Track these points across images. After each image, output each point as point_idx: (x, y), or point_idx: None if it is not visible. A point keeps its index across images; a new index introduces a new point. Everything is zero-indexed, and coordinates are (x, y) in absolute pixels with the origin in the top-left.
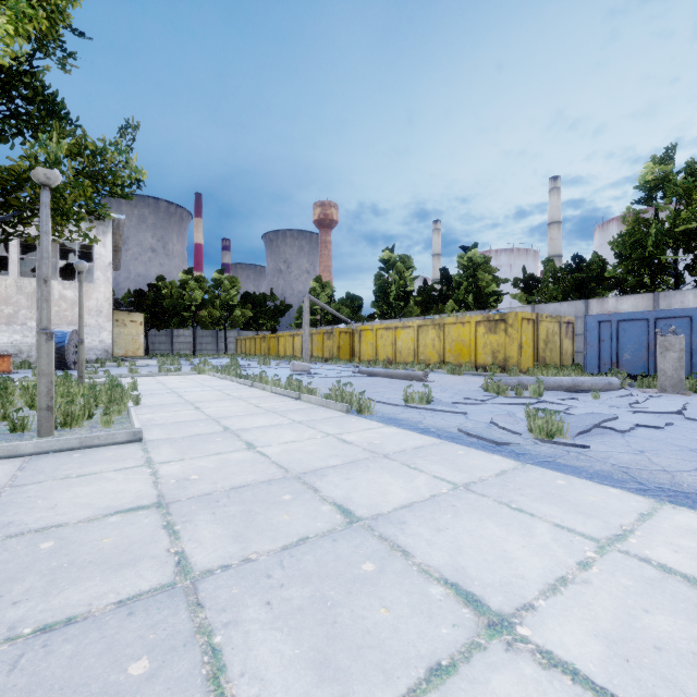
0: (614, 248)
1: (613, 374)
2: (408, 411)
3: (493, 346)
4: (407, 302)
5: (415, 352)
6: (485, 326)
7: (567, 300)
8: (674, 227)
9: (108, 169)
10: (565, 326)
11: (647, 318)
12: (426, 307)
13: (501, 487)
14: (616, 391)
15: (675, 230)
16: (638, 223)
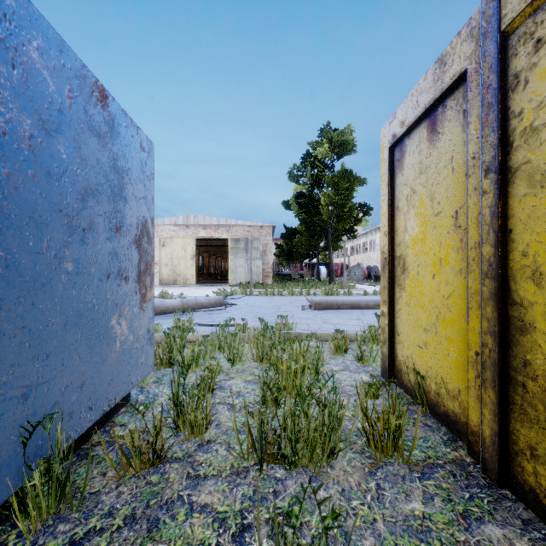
0: None
1: None
2: None
3: None
4: None
5: None
6: None
7: None
8: None
9: (328, 200)
10: None
11: None
12: None
13: None
14: None
15: None
16: None
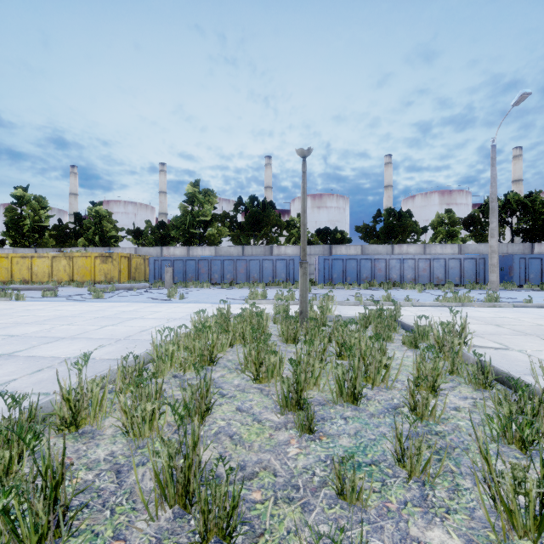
0: (174, 223)
1: (158, 283)
2: (45, 298)
3: (105, 271)
4: (43, 234)
5: (50, 274)
6: (100, 259)
7: (157, 245)
8: (197, 217)
9: None
10: (148, 260)
11: (171, 259)
12: (61, 240)
13: (73, 304)
14: (147, 288)
15: (197, 219)
16: (185, 212)
